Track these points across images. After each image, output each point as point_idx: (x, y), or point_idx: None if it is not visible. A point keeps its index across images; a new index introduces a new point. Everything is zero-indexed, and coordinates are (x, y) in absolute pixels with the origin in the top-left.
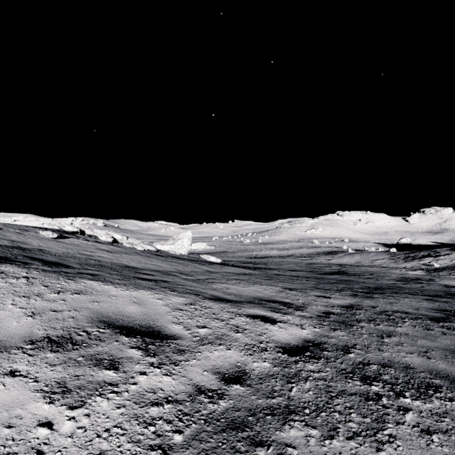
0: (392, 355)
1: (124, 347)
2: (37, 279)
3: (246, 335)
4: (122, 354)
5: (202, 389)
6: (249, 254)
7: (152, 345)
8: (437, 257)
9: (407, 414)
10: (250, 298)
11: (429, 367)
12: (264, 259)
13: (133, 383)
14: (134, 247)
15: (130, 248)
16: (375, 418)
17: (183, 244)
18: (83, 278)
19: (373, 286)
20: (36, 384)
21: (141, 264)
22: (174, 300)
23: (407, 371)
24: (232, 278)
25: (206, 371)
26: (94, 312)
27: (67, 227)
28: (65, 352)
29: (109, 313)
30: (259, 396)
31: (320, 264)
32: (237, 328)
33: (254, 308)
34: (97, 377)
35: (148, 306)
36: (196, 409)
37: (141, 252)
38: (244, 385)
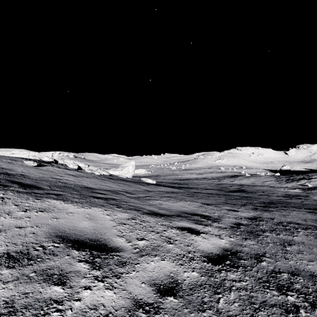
0: (297, 263)
1: (73, 261)
2: (10, 199)
3: (176, 245)
4: (71, 268)
5: (140, 303)
6: (175, 177)
7: (98, 258)
8: (310, 179)
9: None
10: (178, 212)
11: None
12: (186, 181)
13: (77, 299)
14: (93, 172)
15: (90, 173)
16: None
17: (128, 170)
18: (49, 198)
19: (267, 201)
20: None
21: (97, 185)
22: (119, 215)
23: (314, 279)
24: (164, 195)
25: (144, 283)
26: (52, 227)
27: (45, 158)
28: (20, 267)
29: (65, 228)
30: (191, 309)
31: (226, 184)
32: (169, 239)
33: (181, 221)
34: (45, 294)
35: (98, 221)
36: None
37: (98, 176)
38: (177, 297)
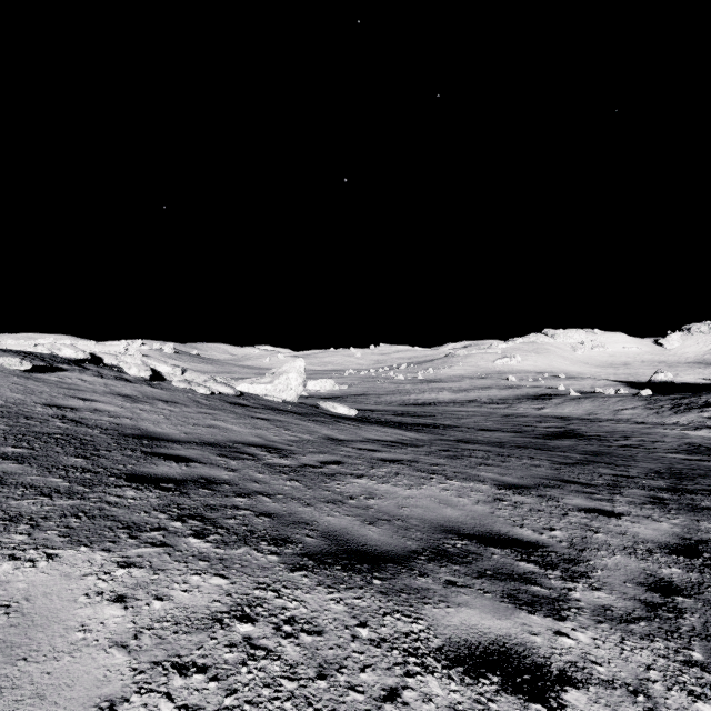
0: None
1: None
2: None
3: None
4: None
5: None
6: (403, 399)
7: None
8: None
9: None
10: (431, 529)
11: None
12: (430, 408)
13: None
14: (192, 388)
15: (184, 390)
16: None
17: (288, 382)
18: None
19: (661, 468)
20: None
21: (184, 428)
22: (179, 596)
23: None
24: (380, 457)
25: None
26: None
27: (66, 351)
28: None
29: None
30: None
31: (527, 416)
32: None
33: (457, 592)
34: None
35: (33, 662)
36: None
37: (203, 397)
38: None
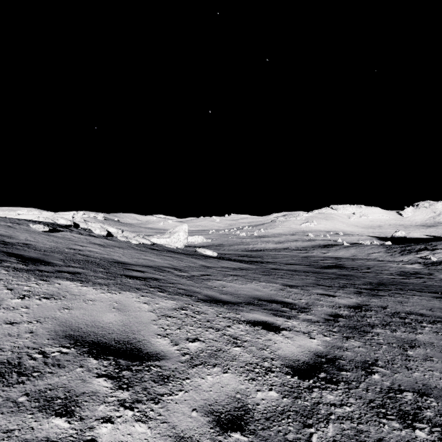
0: (425, 375)
1: (88, 375)
2: (2, 281)
3: (246, 349)
4: (84, 387)
5: None
6: (245, 247)
7: (127, 371)
8: (434, 250)
9: None
10: (249, 297)
11: None
12: (260, 252)
13: (90, 440)
14: (129, 240)
15: (124, 242)
16: None
17: (179, 237)
18: (60, 278)
19: (375, 281)
20: None
21: (133, 259)
22: (162, 304)
23: None
24: (229, 274)
25: (195, 410)
26: (61, 323)
27: (61, 221)
28: (4, 388)
29: (80, 323)
30: None
31: (316, 257)
32: (236, 339)
33: (253, 311)
34: (39, 432)
35: (131, 312)
36: None
37: (135, 245)
38: (247, 433)
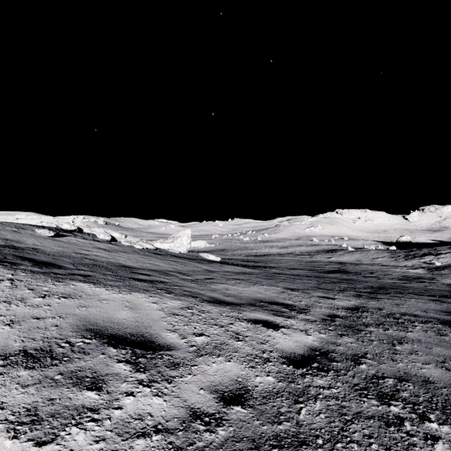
0: (408, 366)
1: (110, 361)
2: (22, 282)
3: (247, 343)
4: (108, 370)
5: (197, 413)
6: (248, 252)
7: (143, 358)
8: (438, 255)
9: (437, 445)
10: (251, 299)
11: (450, 381)
12: (264, 257)
13: (117, 407)
14: (133, 245)
15: (128, 246)
16: (400, 450)
17: (182, 242)
18: (74, 280)
19: (376, 285)
20: (1, 412)
21: (138, 264)
22: (170, 303)
23: (427, 386)
24: (232, 277)
25: (203, 389)
26: (81, 319)
27: (65, 226)
28: (42, 368)
29: (98, 319)
30: (264, 421)
31: (320, 262)
32: (238, 335)
33: (255, 311)
34: (76, 401)
35: (142, 310)
36: (190, 440)
37: (139, 250)
38: (246, 406)
